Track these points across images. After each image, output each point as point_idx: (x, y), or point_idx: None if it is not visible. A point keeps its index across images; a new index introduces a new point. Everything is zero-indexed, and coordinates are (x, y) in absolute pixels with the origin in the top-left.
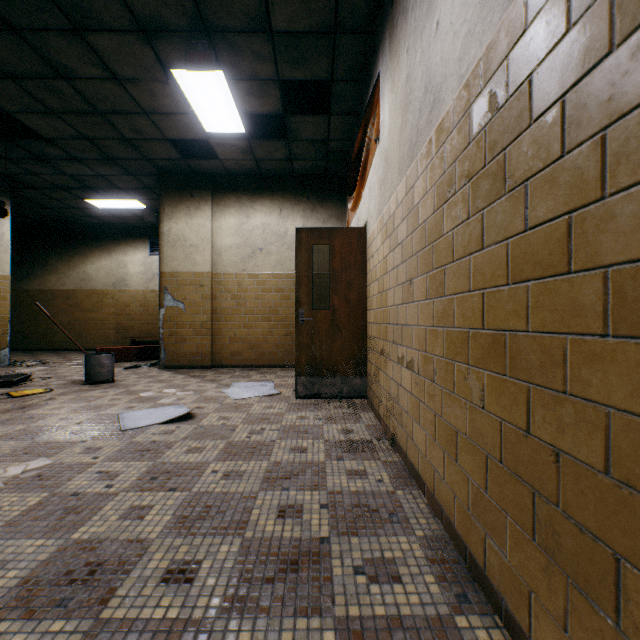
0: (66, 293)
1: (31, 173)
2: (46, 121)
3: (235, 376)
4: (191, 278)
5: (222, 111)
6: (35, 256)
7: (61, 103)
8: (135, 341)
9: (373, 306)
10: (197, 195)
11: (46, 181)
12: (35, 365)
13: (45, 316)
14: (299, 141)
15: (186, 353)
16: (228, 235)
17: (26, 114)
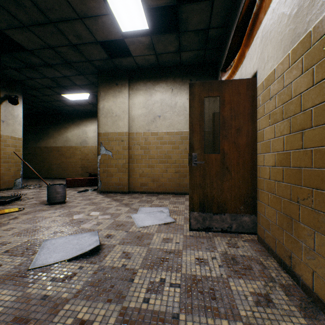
0: (57, 148)
1: (29, 78)
2: (23, 35)
3: (142, 201)
4: (116, 136)
5: (131, 8)
6: (43, 129)
7: (27, 16)
8: (91, 174)
9: (274, 148)
10: (119, 83)
11: (39, 83)
12: (34, 188)
13: (48, 160)
14: (187, 32)
15: (113, 183)
16: (138, 108)
17: (11, 30)
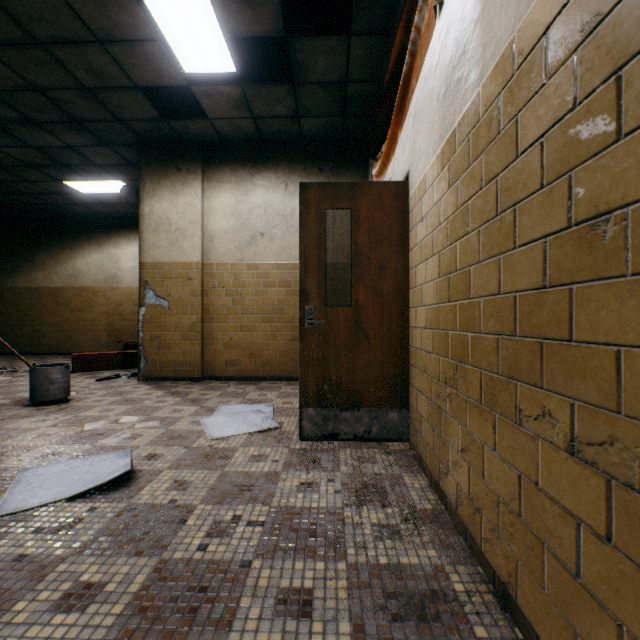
0: (54, 291)
1: None
2: None
3: (226, 393)
4: (177, 270)
5: (201, 34)
6: (21, 250)
7: None
8: (127, 344)
9: (425, 300)
10: (184, 168)
11: (11, 157)
12: None
13: (32, 316)
14: (308, 85)
15: (171, 362)
16: (222, 217)
17: None
